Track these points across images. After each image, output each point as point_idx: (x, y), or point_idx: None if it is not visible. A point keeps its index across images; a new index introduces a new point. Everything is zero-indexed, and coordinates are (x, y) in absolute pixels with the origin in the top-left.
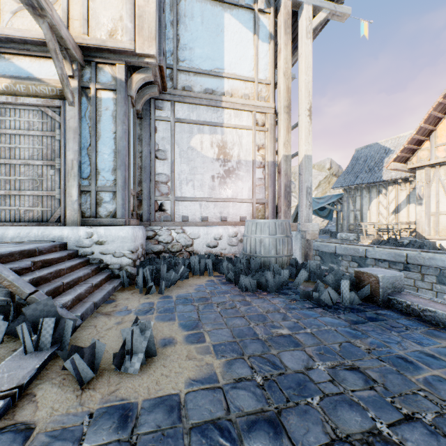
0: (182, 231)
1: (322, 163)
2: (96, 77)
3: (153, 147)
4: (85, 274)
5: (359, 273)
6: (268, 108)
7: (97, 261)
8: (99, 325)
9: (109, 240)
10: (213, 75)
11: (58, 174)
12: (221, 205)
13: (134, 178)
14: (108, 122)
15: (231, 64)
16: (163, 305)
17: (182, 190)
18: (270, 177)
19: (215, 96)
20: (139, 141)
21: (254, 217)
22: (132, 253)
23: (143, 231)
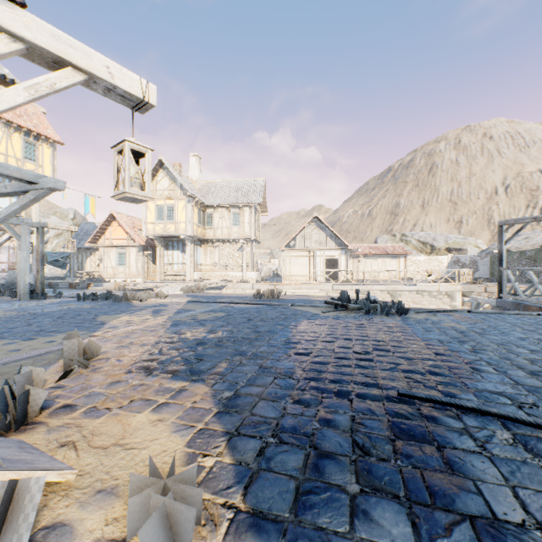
0: None
1: (66, 212)
2: None
3: None
4: None
5: (49, 283)
6: None
7: None
8: None
9: None
10: None
11: None
12: None
13: None
14: None
15: None
16: None
17: None
18: None
19: None
20: None
21: (10, 269)
22: None
23: None
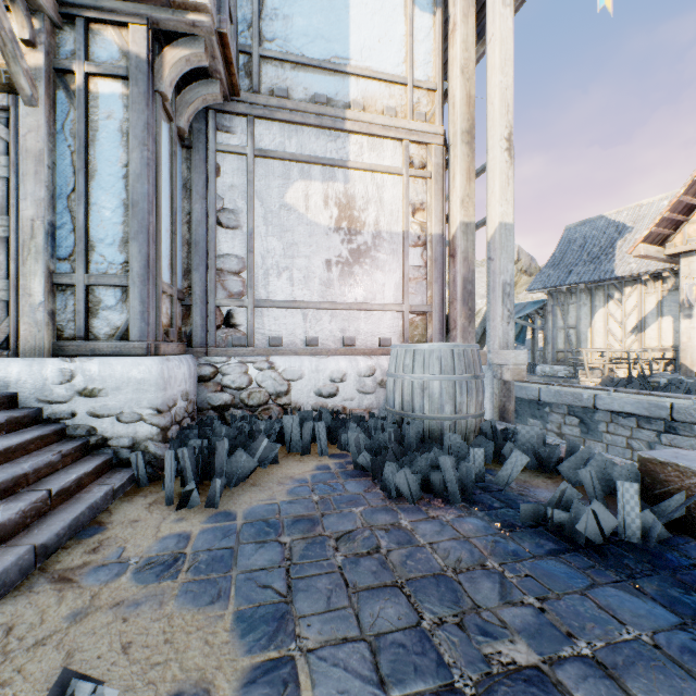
0: (270, 366)
1: None
2: (86, 50)
3: (213, 203)
4: (39, 465)
5: (652, 464)
6: (432, 134)
7: (82, 432)
8: (21, 624)
9: (109, 386)
10: (329, 69)
11: (5, 249)
12: (343, 317)
13: (173, 261)
14: (112, 144)
15: (363, 50)
16: (209, 544)
17: (270, 287)
18: (436, 264)
19: (333, 109)
20: (186, 192)
21: (405, 339)
22: (159, 413)
23: (191, 367)
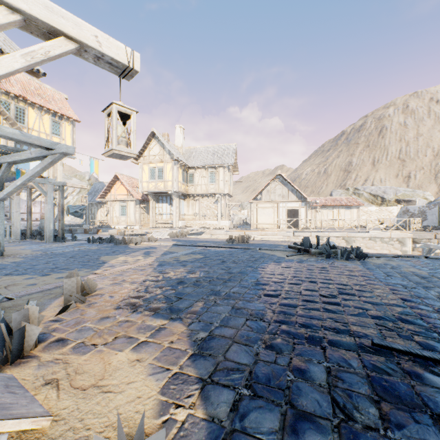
0: None
1: (83, 174)
2: None
3: None
4: None
5: (70, 229)
6: None
7: None
8: None
9: None
10: None
11: None
12: None
13: None
14: None
15: None
16: None
17: None
18: None
19: None
20: None
21: (42, 218)
22: None
23: None
